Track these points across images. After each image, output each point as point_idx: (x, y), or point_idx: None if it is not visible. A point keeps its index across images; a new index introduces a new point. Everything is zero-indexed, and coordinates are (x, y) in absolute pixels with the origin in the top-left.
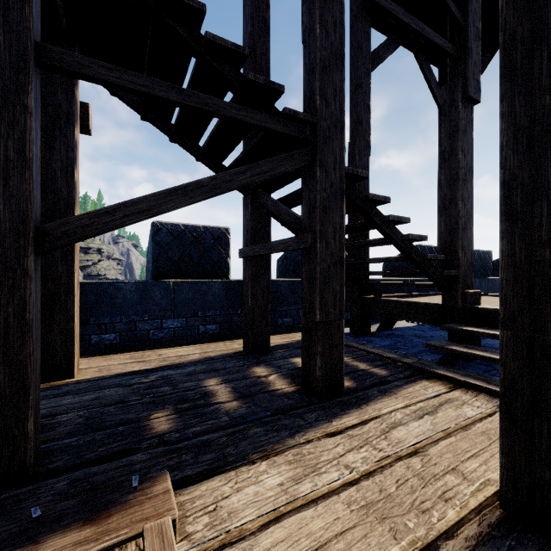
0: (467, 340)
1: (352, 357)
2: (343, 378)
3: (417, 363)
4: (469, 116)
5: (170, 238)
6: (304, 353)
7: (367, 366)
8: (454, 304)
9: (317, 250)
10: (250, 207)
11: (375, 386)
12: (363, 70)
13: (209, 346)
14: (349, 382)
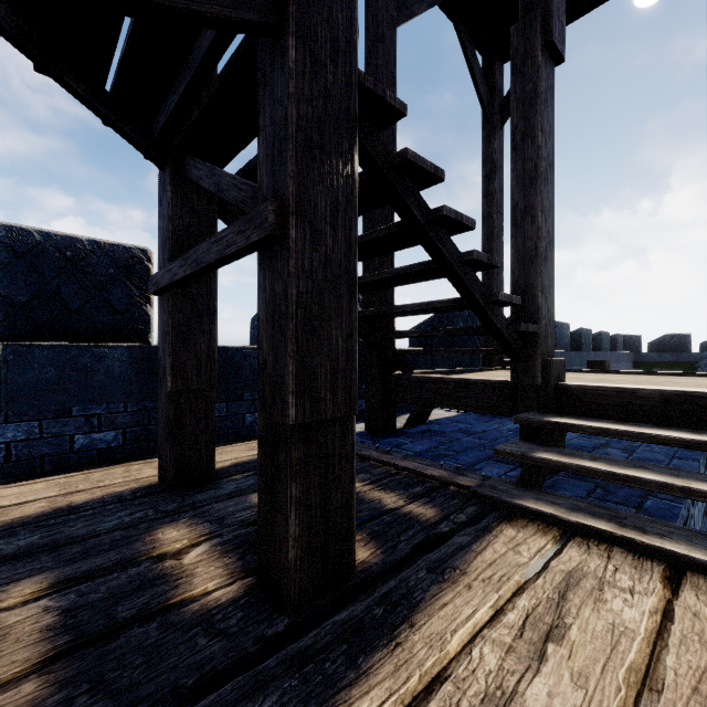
0: (557, 440)
1: (371, 481)
2: (355, 549)
3: (486, 488)
4: (550, 80)
5: (4, 256)
6: (262, 500)
7: (398, 499)
8: (530, 380)
9: (289, 244)
10: (171, 191)
11: (421, 555)
12: (386, 15)
13: (88, 477)
14: (367, 549)
